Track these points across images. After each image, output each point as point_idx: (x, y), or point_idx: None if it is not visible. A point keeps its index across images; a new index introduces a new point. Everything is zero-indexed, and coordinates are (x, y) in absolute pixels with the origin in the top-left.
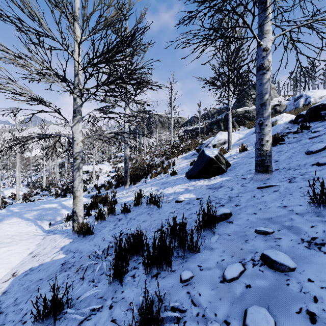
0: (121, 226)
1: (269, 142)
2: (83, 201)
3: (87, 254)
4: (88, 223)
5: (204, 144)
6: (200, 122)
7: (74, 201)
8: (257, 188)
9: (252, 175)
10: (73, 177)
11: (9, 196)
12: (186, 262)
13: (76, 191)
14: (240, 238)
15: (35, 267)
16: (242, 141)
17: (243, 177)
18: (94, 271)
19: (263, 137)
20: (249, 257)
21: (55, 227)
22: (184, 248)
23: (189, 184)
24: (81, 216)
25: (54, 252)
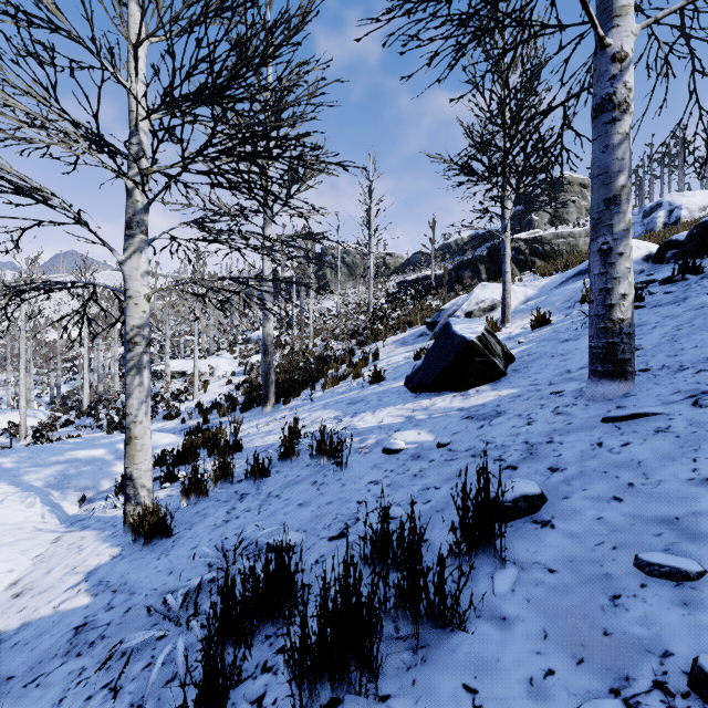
0: (243, 516)
1: (628, 300)
2: (168, 442)
3: (146, 600)
4: (160, 507)
5: (444, 312)
6: (434, 264)
7: (127, 451)
8: (604, 420)
9: (578, 384)
10: (126, 388)
11: (6, 428)
12: (423, 663)
13: (133, 424)
14: (592, 587)
15: (10, 631)
16: (535, 303)
17: (554, 389)
18: (152, 664)
19: (611, 287)
20: (644, 673)
21: (90, 509)
22: (416, 619)
23: (415, 406)
24: (145, 486)
25: (66, 587)
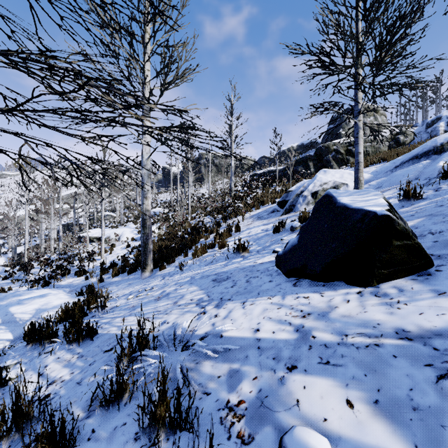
0: None
1: None
2: (57, 304)
3: None
4: None
5: (291, 193)
6: (274, 164)
7: None
8: None
9: None
10: None
11: None
12: None
13: None
14: None
15: None
16: (377, 183)
17: None
18: None
19: None
20: None
21: None
22: None
23: (301, 303)
24: None
25: None
